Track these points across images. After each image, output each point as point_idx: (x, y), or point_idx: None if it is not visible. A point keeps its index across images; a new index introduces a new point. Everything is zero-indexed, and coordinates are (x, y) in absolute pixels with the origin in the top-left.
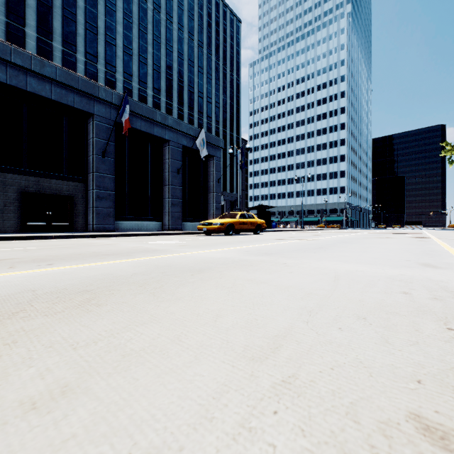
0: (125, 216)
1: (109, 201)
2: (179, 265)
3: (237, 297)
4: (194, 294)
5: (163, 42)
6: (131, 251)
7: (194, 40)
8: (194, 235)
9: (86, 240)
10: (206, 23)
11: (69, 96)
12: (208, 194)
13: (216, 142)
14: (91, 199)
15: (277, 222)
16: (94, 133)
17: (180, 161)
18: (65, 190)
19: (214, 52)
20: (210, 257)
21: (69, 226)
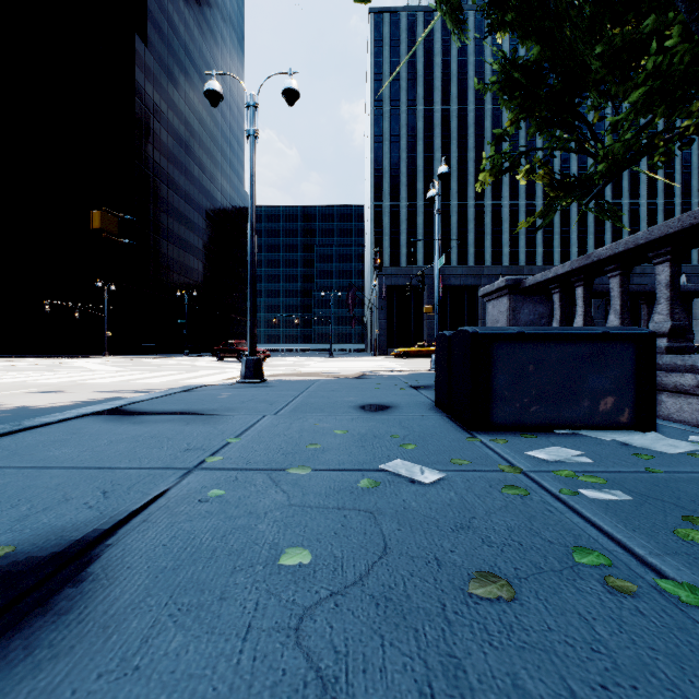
0: None
1: None
2: None
3: None
4: None
5: None
6: None
7: None
8: None
9: None
10: None
11: None
12: (691, 321)
13: None
14: None
15: None
16: None
17: None
18: None
19: None
20: None
21: None
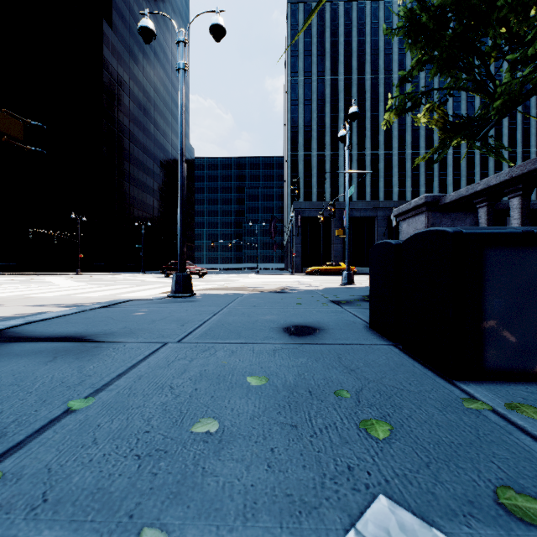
0: None
1: None
2: None
3: None
4: None
5: None
6: None
7: None
8: None
9: None
10: None
11: None
12: None
13: None
14: None
15: None
16: None
17: None
18: None
19: None
20: None
21: None
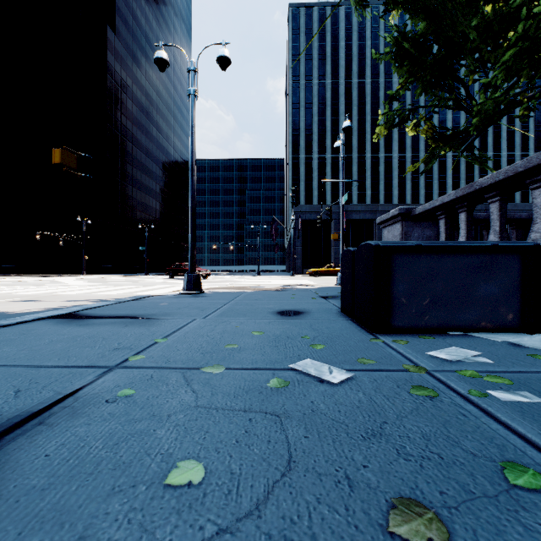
0: None
1: None
2: None
3: None
4: None
5: None
6: None
7: None
8: None
9: None
10: None
11: None
12: None
13: None
14: None
15: None
16: None
17: None
18: None
19: None
20: None
21: None
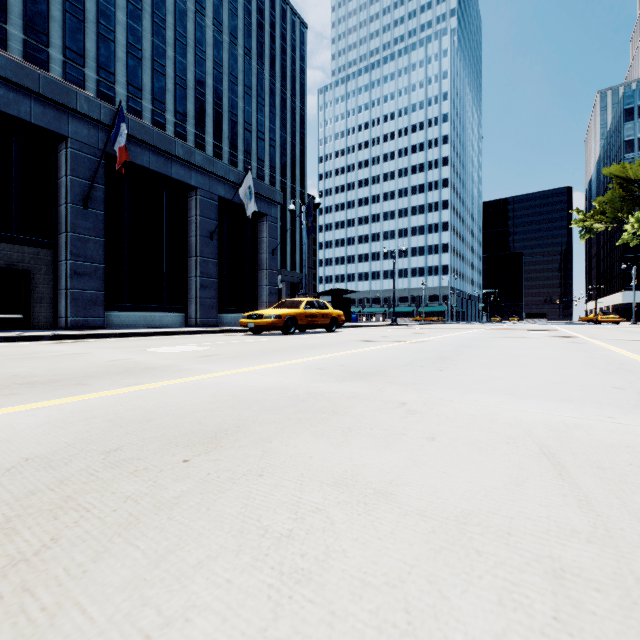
0: (124, 304)
1: (95, 279)
2: (170, 417)
3: (310, 639)
4: (140, 612)
5: (191, 45)
6: (96, 372)
7: (237, 46)
8: (233, 335)
9: (38, 345)
10: (256, 22)
11: (21, 103)
12: (258, 272)
13: (269, 195)
14: (62, 276)
15: (357, 313)
16: (69, 167)
17: (214, 220)
18: (16, 260)
19: (268, 67)
20: (249, 386)
21: (24, 320)
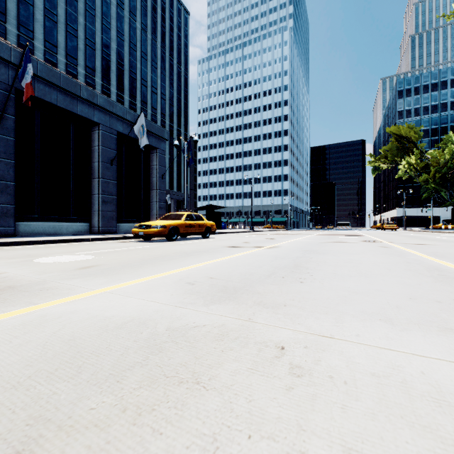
0: (35, 216)
1: (6, 194)
2: None
3: None
4: None
5: (98, 16)
6: None
7: (136, 22)
8: (126, 241)
9: None
10: (150, 5)
11: None
12: (150, 191)
13: (159, 133)
14: None
15: (225, 223)
16: None
17: (114, 150)
18: None
19: (160, 40)
20: (103, 317)
21: None
